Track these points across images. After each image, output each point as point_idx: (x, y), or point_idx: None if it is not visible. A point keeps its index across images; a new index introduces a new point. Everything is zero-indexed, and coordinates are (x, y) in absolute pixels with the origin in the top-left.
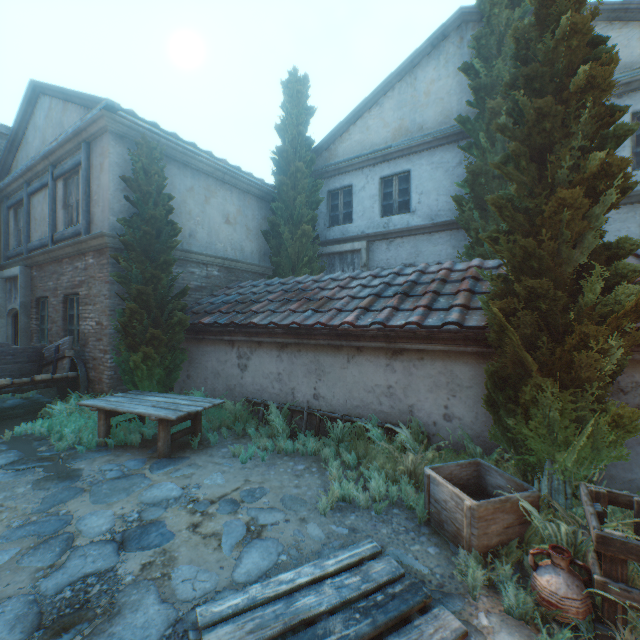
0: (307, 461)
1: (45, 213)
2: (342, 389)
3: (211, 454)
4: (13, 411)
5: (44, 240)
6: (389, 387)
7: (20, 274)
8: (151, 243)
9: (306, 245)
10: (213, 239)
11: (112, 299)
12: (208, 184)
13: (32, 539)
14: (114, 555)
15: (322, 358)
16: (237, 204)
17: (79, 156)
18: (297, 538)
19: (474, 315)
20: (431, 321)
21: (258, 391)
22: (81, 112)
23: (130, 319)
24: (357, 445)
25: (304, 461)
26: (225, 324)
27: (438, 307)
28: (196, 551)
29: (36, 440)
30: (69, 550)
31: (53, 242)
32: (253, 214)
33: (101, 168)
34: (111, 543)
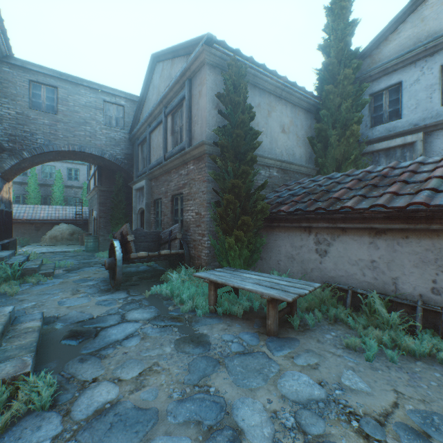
0: None
1: (159, 142)
2: None
3: (317, 339)
4: (144, 274)
5: (159, 160)
6: None
7: (145, 185)
8: (239, 145)
9: (351, 145)
10: (273, 146)
11: (208, 194)
12: (269, 101)
13: (195, 424)
14: None
15: None
16: (289, 116)
17: (183, 92)
18: None
19: None
20: None
21: (341, 277)
22: (184, 60)
23: (225, 208)
24: None
25: None
26: (309, 211)
27: None
28: None
29: (164, 299)
30: None
31: (165, 160)
32: (301, 124)
33: (199, 95)
34: None
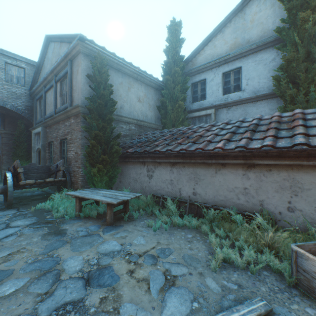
0: (192, 232)
1: (52, 100)
2: (211, 189)
3: (135, 224)
4: (37, 197)
5: (51, 113)
6: (245, 188)
7: (41, 131)
8: (102, 109)
9: (180, 112)
10: (132, 110)
11: (82, 140)
12: (129, 81)
13: (37, 272)
14: (83, 289)
15: (198, 171)
16: (144, 91)
17: (67, 68)
18: (200, 288)
19: (315, 139)
20: (281, 144)
21: (159, 190)
22: (68, 46)
23: (91, 149)
24: (224, 224)
25: (190, 232)
26: (141, 152)
27: (282, 136)
28: (134, 291)
29: (46, 212)
30: (57, 282)
31: (55, 113)
32: (152, 97)
33: (77, 72)
34: (81, 279)
